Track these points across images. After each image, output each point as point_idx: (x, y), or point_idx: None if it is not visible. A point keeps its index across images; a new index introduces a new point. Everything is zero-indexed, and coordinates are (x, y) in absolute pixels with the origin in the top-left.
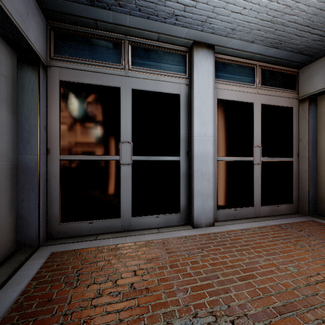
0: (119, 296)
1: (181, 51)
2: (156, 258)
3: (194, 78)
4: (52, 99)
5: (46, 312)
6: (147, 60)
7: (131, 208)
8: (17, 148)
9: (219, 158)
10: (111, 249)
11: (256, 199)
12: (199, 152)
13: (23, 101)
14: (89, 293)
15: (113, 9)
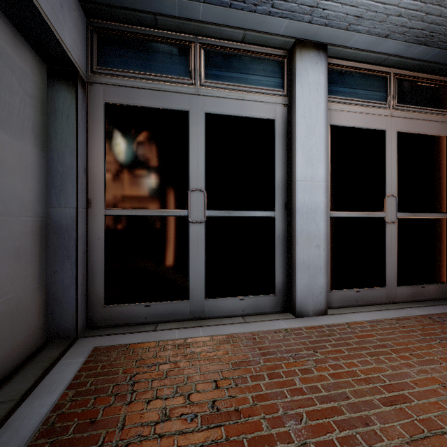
0: (196, 422)
1: (276, 55)
2: (245, 361)
3: (296, 94)
4: (94, 130)
5: (89, 441)
6: (226, 70)
7: (204, 286)
8: (47, 199)
9: (332, 214)
10: (178, 345)
11: (389, 275)
12: (305, 204)
13: (56, 133)
14: (150, 414)
15: None
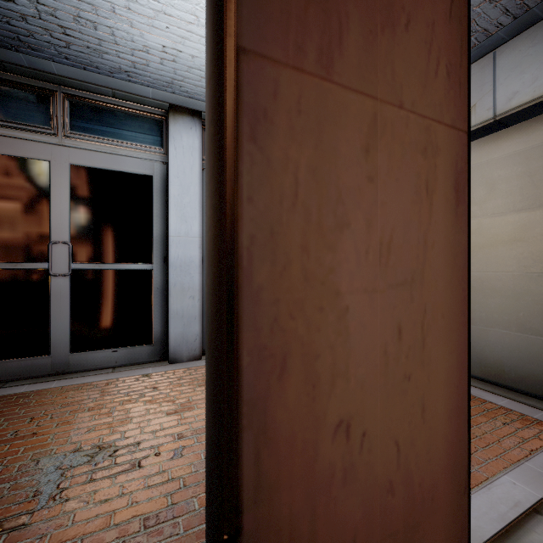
0: None
1: (154, 114)
2: (78, 401)
3: (170, 155)
4: None
5: None
6: (97, 123)
7: (69, 341)
8: None
9: None
10: (16, 397)
11: None
12: (179, 258)
13: None
14: None
15: (24, 52)
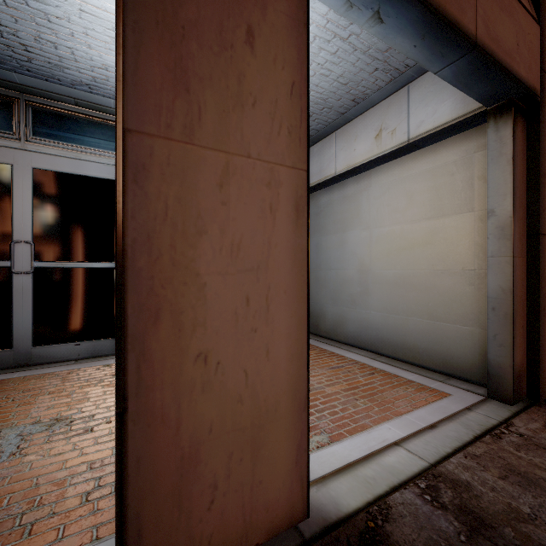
0: None
1: None
2: (39, 387)
3: None
4: None
5: None
6: (59, 130)
7: (32, 335)
8: None
9: None
10: None
11: None
12: None
13: None
14: None
15: None
